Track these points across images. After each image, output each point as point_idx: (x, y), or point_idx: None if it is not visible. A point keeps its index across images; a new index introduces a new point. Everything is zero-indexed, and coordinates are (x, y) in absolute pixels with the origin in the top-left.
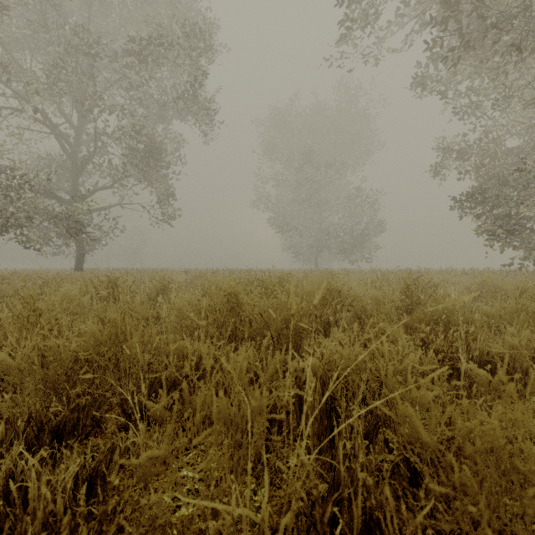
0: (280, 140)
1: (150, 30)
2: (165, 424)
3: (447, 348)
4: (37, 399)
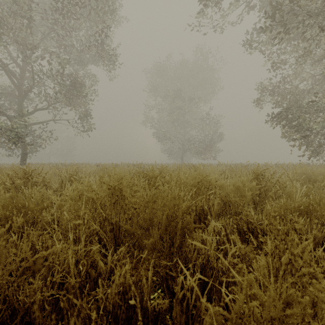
0: (160, 82)
1: None
2: None
3: (322, 239)
4: None
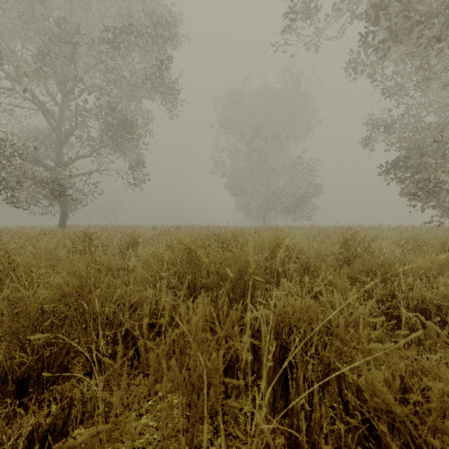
0: (234, 116)
1: (122, 21)
2: (121, 380)
3: (386, 296)
4: (0, 351)
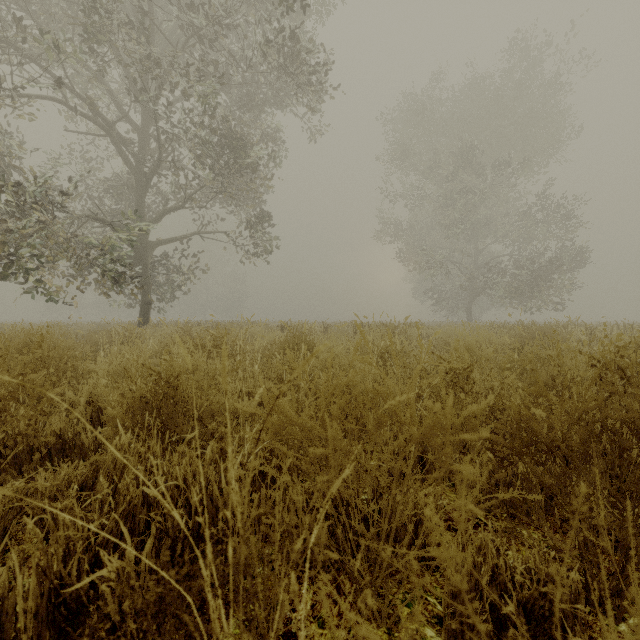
0: (416, 140)
1: None
2: None
3: None
4: None
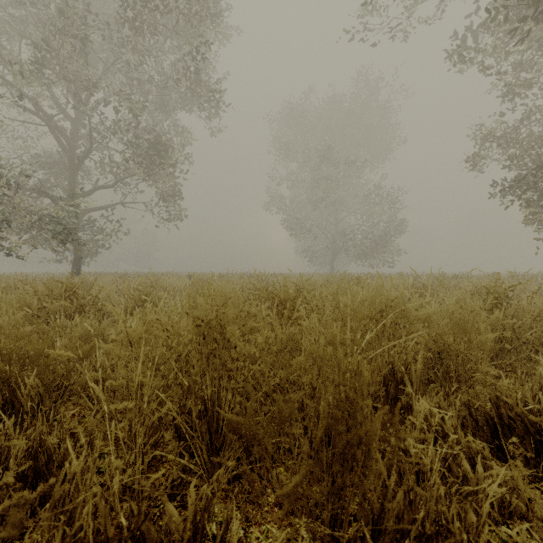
0: (293, 136)
1: (146, 1)
2: None
3: None
4: None
